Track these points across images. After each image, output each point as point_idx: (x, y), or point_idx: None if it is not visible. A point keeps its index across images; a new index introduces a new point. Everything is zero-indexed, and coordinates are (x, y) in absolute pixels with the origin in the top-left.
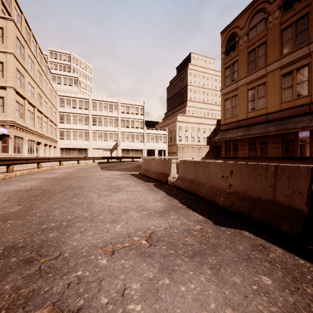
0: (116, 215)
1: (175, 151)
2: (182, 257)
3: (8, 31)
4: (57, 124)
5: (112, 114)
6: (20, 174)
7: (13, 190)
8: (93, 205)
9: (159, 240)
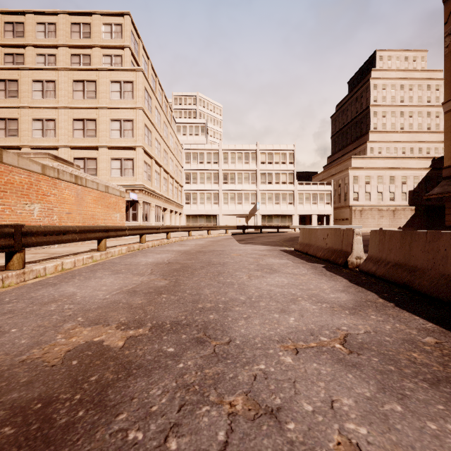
0: (283, 304)
1: (347, 217)
2: (414, 379)
3: (137, 84)
4: (183, 185)
5: (249, 167)
6: (152, 246)
7: (152, 262)
8: (246, 287)
9: (363, 348)
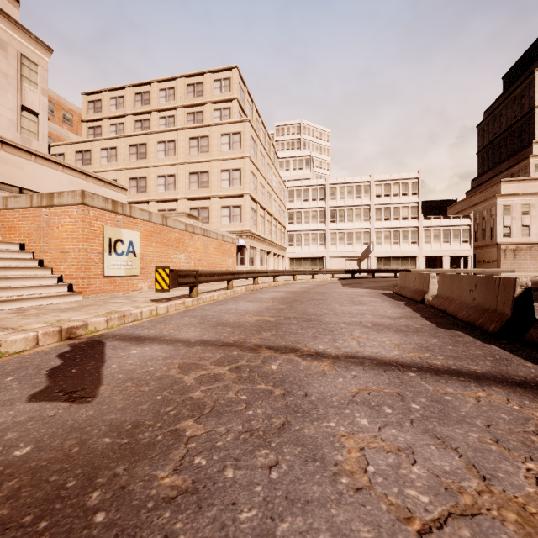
0: (354, 315)
1: (494, 259)
2: (390, 330)
3: (245, 134)
4: (286, 226)
5: (361, 202)
6: (262, 287)
7: (270, 297)
8: (336, 309)
9: (380, 326)
